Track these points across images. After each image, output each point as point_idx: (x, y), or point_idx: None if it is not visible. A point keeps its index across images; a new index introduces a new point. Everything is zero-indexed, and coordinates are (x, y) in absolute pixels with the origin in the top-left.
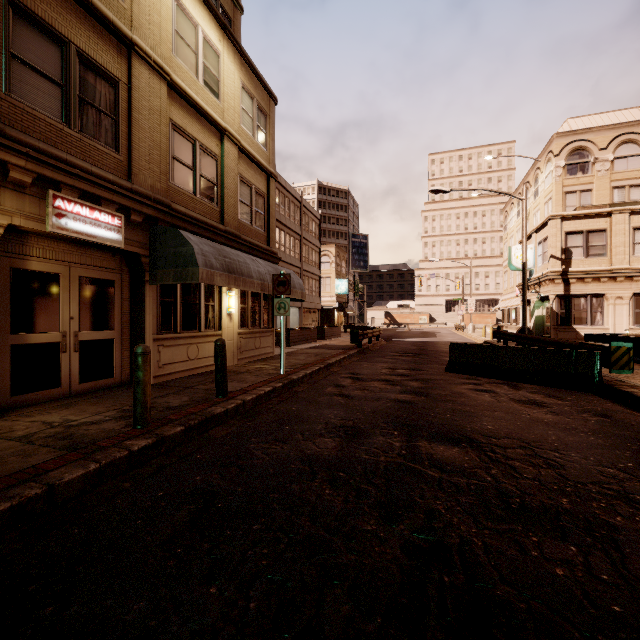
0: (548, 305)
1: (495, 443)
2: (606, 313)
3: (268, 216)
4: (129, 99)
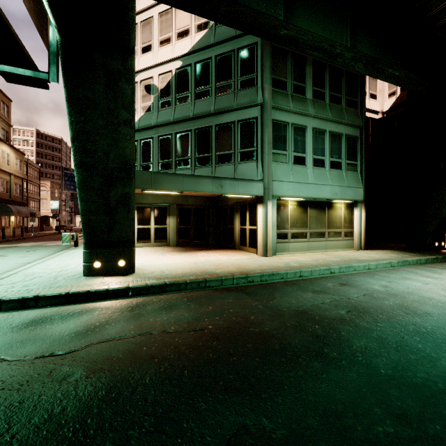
0: None
1: None
2: None
3: (22, 191)
4: None
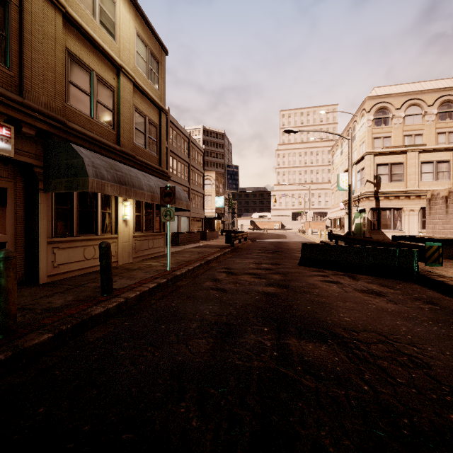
0: (364, 215)
1: (357, 338)
2: (403, 221)
3: (160, 143)
4: (20, 20)
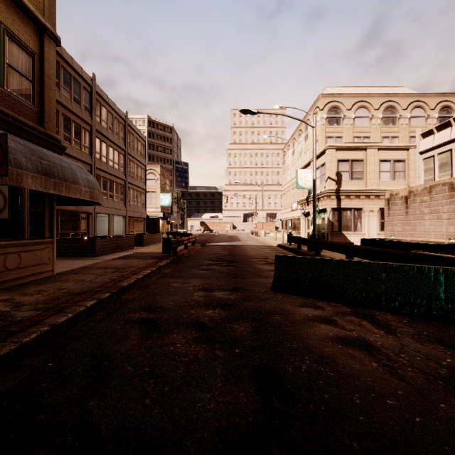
0: (324, 216)
1: None
2: (363, 222)
3: (41, 86)
4: None
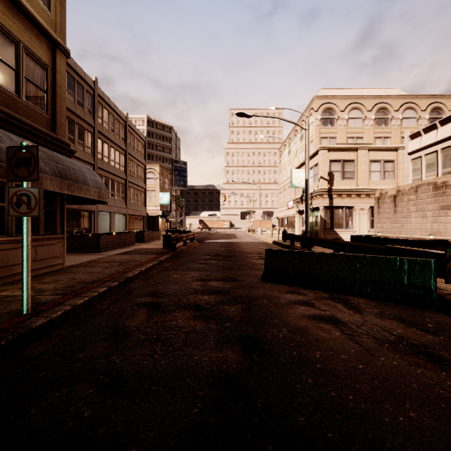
0: (317, 214)
1: None
2: (354, 220)
3: (54, 96)
4: None
